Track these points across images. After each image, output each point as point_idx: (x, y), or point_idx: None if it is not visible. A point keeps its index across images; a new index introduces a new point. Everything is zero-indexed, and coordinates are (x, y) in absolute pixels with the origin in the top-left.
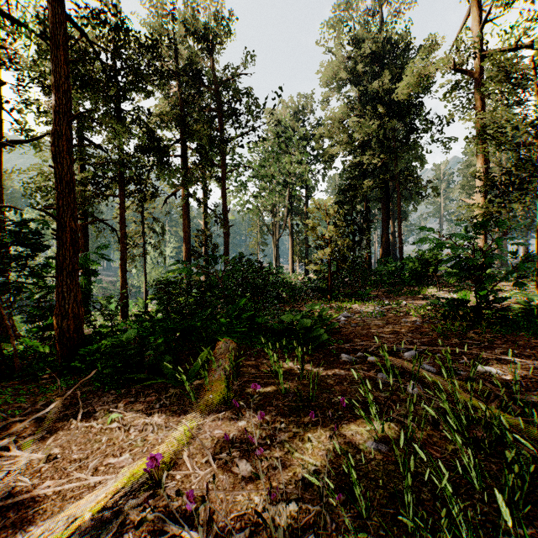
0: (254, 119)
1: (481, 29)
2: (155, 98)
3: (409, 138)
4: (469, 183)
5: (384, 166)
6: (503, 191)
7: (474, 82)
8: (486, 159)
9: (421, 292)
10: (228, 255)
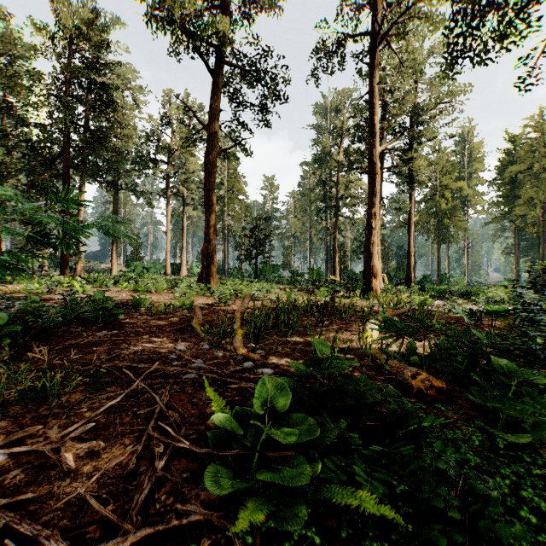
0: None
1: None
2: None
3: None
4: None
5: None
6: None
7: None
8: None
9: None
10: None
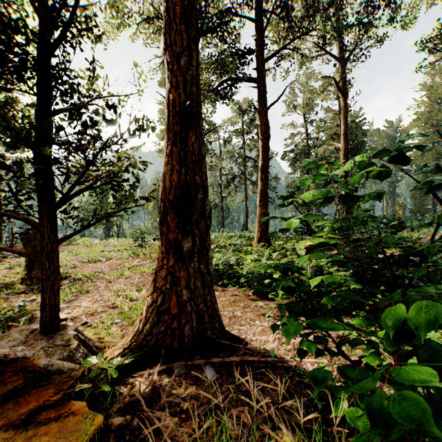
0: None
1: None
2: None
3: None
4: None
5: None
6: None
7: None
8: None
9: None
10: None
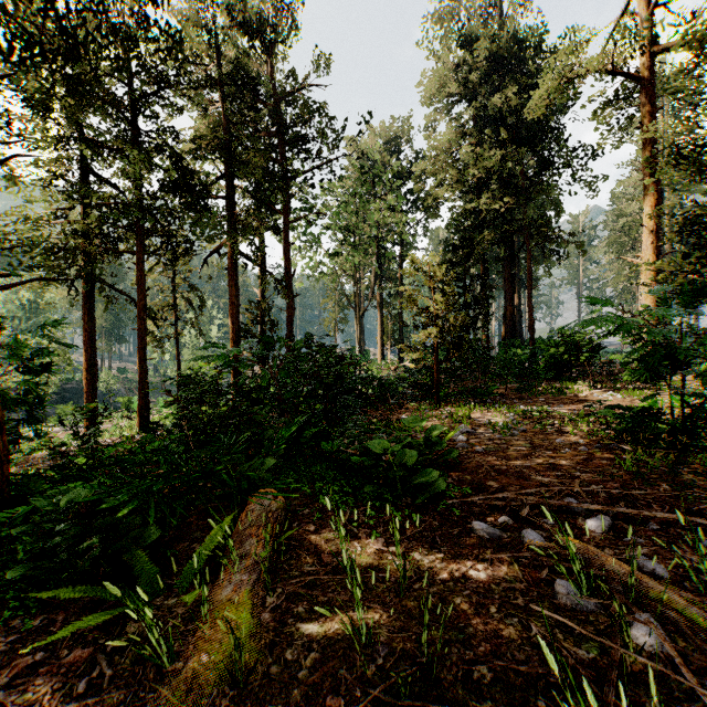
0: (329, 148)
1: (650, 15)
2: (191, 118)
3: (543, 174)
4: (620, 239)
5: (509, 214)
6: (706, 239)
7: (641, 91)
8: (657, 200)
9: (568, 390)
10: (292, 336)
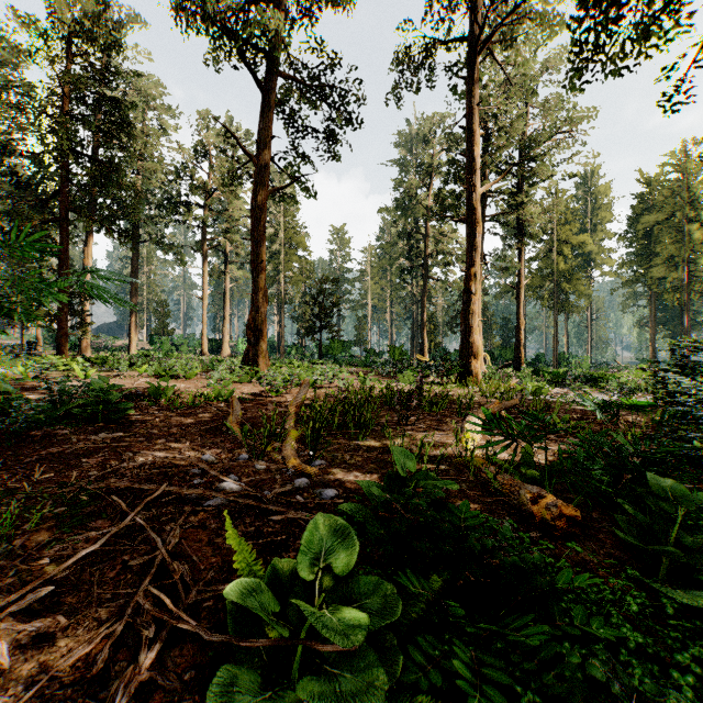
0: None
1: None
2: None
3: None
4: None
5: None
6: None
7: None
8: None
9: None
10: None
